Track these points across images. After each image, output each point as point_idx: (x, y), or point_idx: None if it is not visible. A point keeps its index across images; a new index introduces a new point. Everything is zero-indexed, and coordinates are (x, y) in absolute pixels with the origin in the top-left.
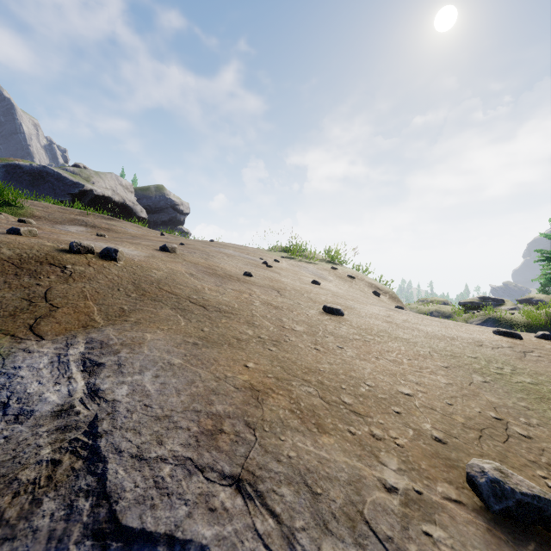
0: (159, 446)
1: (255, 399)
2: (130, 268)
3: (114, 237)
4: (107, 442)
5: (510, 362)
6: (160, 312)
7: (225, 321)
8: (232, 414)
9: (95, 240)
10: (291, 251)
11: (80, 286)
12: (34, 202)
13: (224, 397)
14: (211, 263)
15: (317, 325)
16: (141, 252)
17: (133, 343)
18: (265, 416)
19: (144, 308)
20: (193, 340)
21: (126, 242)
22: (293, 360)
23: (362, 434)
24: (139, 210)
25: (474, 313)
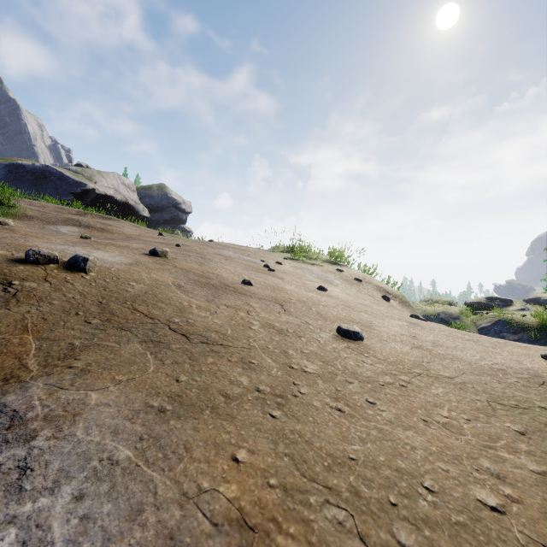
0: None
1: None
2: (101, 280)
3: (107, 238)
4: None
5: None
6: (124, 348)
7: (211, 361)
8: None
9: (73, 244)
10: (294, 252)
11: (23, 310)
12: (32, 202)
13: None
14: (205, 269)
15: (333, 361)
16: (124, 258)
17: (63, 415)
18: None
19: (102, 343)
20: (159, 402)
21: (112, 245)
22: (307, 437)
23: None
24: (141, 209)
25: (483, 315)
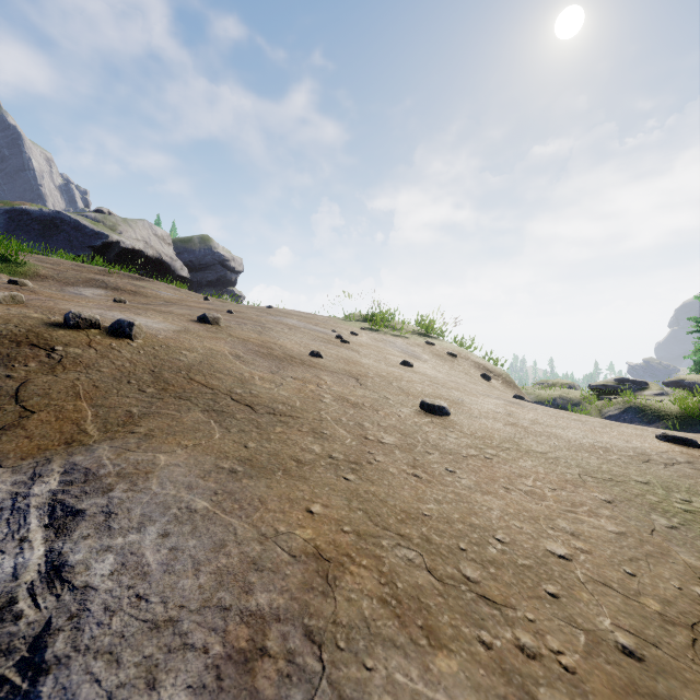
0: (149, 692)
1: (322, 579)
2: (150, 348)
3: (142, 302)
4: (56, 683)
5: (698, 490)
6: (185, 416)
7: (280, 430)
8: (284, 612)
9: (109, 308)
10: (373, 321)
11: (72, 377)
12: (42, 257)
13: (271, 575)
14: (266, 339)
15: (414, 434)
16: (170, 325)
17: (135, 473)
18: (339, 614)
19: (162, 411)
20: (230, 464)
21: (153, 310)
22: (381, 497)
23: (503, 646)
24: (178, 267)
25: (610, 400)
